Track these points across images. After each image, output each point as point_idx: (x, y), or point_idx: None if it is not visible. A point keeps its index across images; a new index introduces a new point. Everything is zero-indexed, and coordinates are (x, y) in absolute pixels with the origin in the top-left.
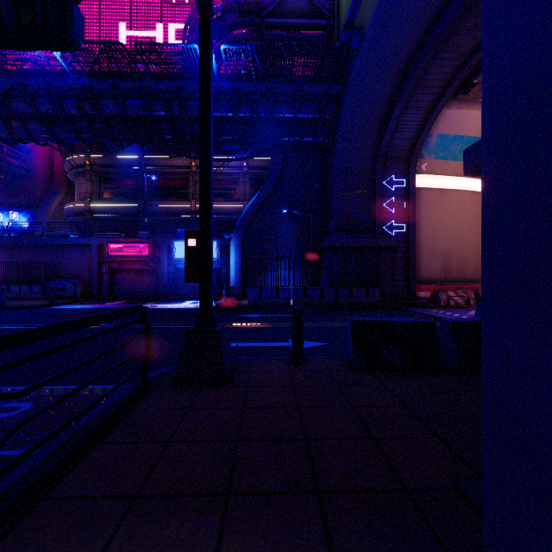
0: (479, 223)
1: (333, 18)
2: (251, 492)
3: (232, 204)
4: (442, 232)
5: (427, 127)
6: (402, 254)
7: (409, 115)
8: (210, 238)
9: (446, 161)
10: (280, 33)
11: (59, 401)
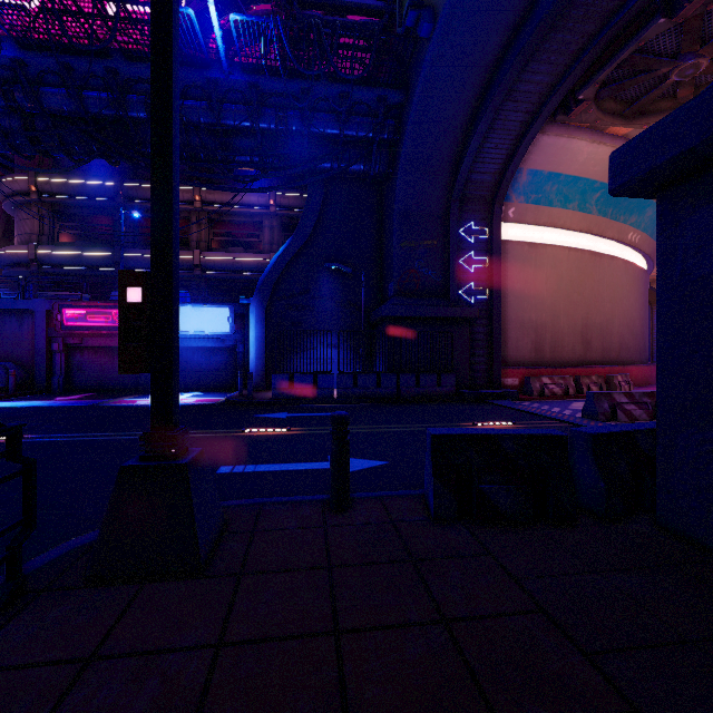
0: (578, 289)
1: (393, 1)
2: None
3: (253, 257)
4: (533, 299)
5: (516, 158)
6: (483, 328)
7: (494, 140)
8: (173, 287)
9: (538, 207)
10: (320, 14)
11: None
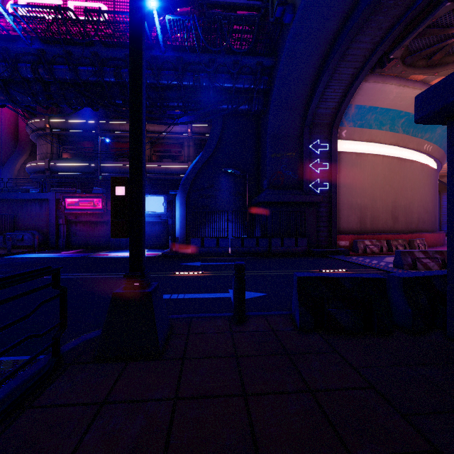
0: (389, 183)
1: (266, 0)
2: None
3: (178, 165)
4: (358, 190)
5: (348, 98)
6: (325, 209)
7: (332, 86)
8: (142, 186)
9: (362, 129)
10: (220, 12)
11: None
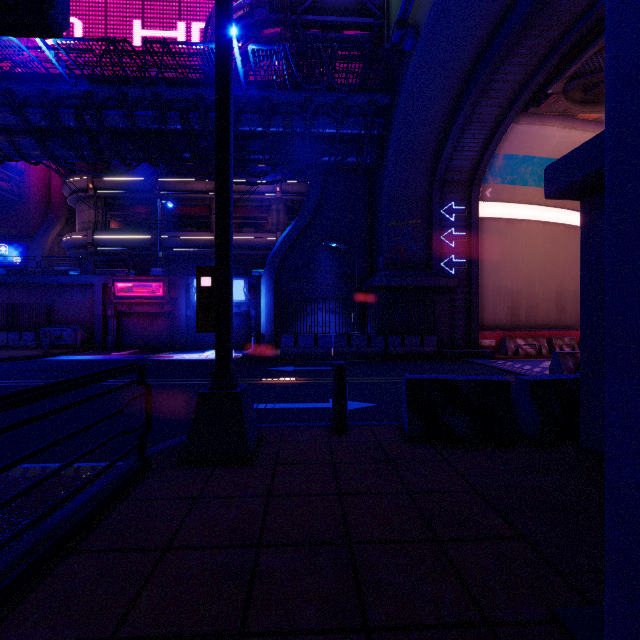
0: (552, 259)
1: (382, 16)
2: (273, 630)
3: (263, 236)
4: (509, 269)
5: (492, 145)
6: (463, 296)
7: (471, 131)
8: (229, 276)
9: (514, 186)
10: (320, 33)
11: (8, 501)
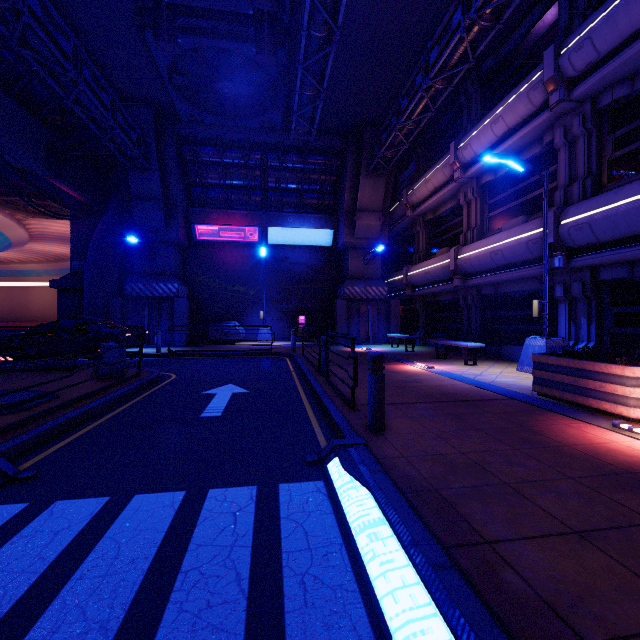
0: None
1: None
2: None
3: None
4: None
5: None
6: None
7: None
8: None
9: None
10: None
11: None
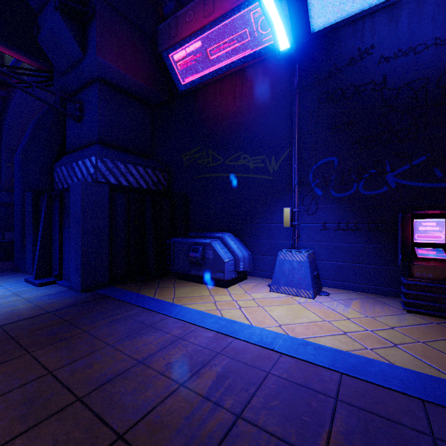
0: None
1: None
2: None
3: None
4: None
5: None
6: None
7: None
8: None
9: None
10: None
11: None
